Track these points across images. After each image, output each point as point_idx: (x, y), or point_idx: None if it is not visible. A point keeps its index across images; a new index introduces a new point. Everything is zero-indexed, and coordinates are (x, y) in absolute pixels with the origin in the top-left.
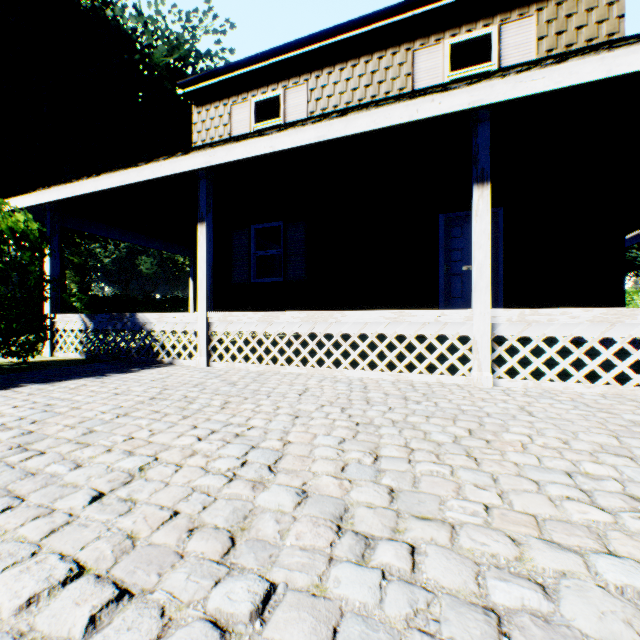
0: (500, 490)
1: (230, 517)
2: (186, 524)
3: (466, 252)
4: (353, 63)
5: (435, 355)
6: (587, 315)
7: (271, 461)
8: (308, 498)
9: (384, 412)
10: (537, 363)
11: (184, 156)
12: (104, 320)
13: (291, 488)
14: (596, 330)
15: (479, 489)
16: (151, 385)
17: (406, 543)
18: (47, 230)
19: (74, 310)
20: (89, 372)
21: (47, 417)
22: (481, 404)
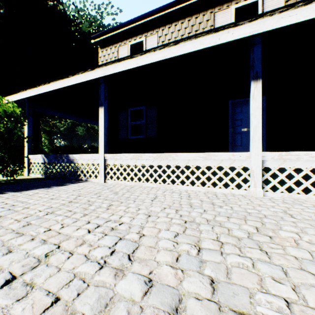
0: (292, 284)
1: (94, 306)
2: (60, 313)
3: (243, 121)
4: (181, 21)
5: (228, 178)
6: None
7: (130, 251)
8: (152, 287)
9: (201, 213)
10: (289, 183)
11: (91, 71)
12: (53, 158)
13: (141, 276)
14: None
15: (276, 282)
16: (72, 193)
17: None
18: (26, 112)
19: (45, 153)
20: (43, 185)
21: (8, 213)
22: (259, 208)
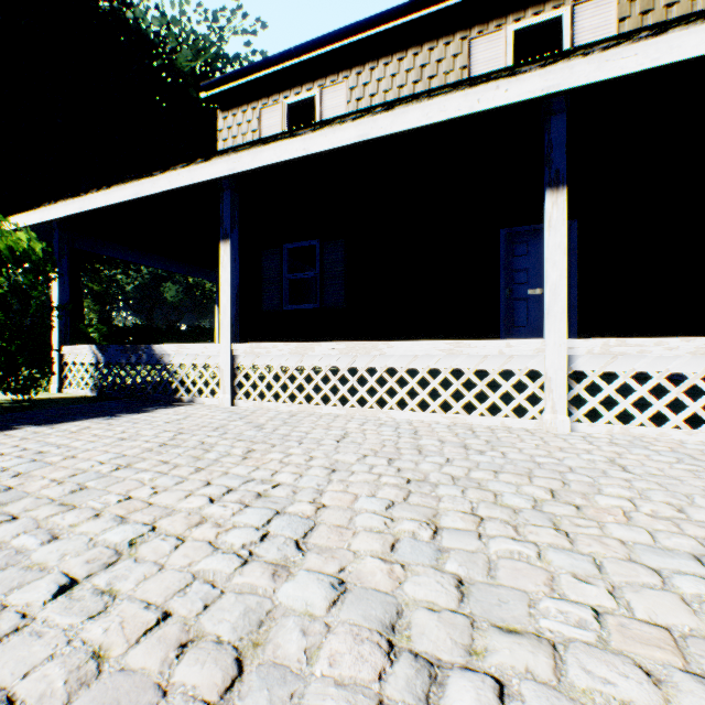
0: (610, 584)
1: (239, 624)
2: (177, 635)
3: (532, 273)
4: (399, 56)
5: (499, 394)
6: (688, 346)
7: (299, 534)
8: (347, 593)
9: (441, 465)
10: (625, 404)
11: (205, 163)
12: (117, 352)
13: (324, 576)
14: (699, 364)
15: (580, 582)
16: (164, 428)
17: (489, 676)
18: (55, 251)
19: (92, 342)
20: (97, 412)
21: (34, 468)
22: (560, 455)
